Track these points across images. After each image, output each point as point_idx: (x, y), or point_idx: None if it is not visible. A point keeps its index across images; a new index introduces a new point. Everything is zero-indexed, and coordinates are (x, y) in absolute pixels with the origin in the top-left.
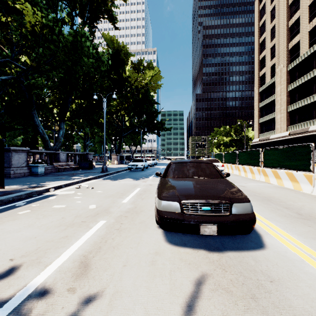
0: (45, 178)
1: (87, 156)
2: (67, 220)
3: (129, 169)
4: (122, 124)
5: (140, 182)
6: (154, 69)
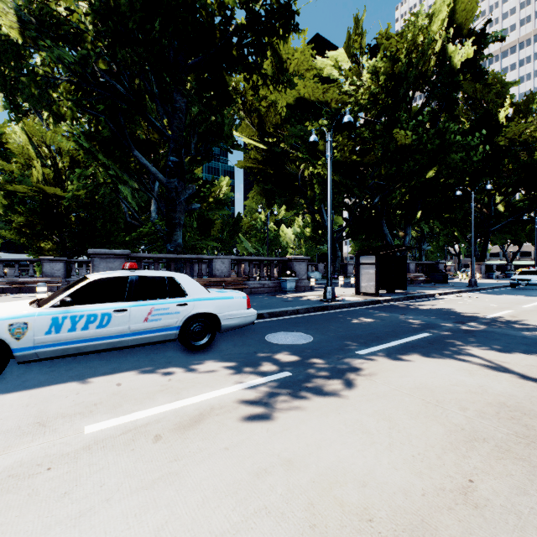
0: (412, 288)
1: (437, 266)
2: (480, 307)
3: (511, 286)
4: (489, 210)
5: None
6: None
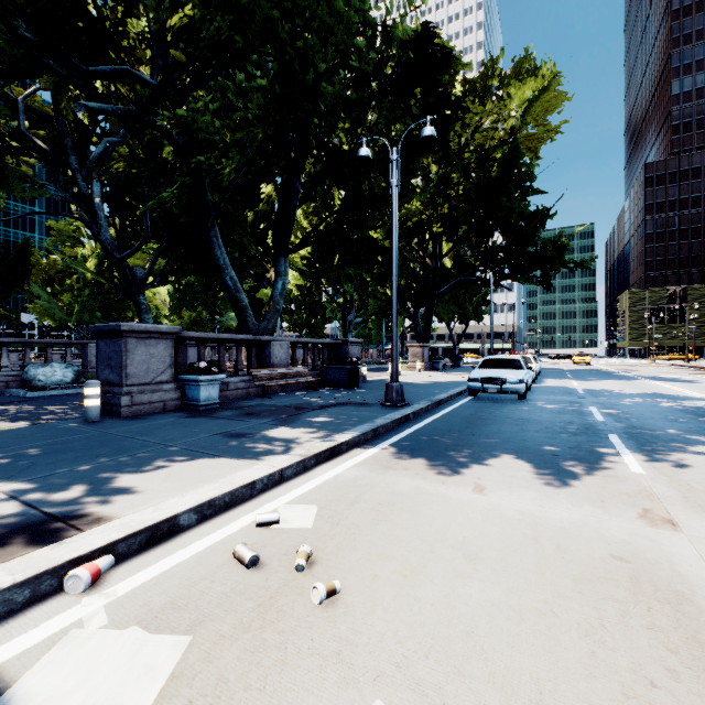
0: (189, 433)
1: (345, 350)
2: None
3: (470, 393)
4: (434, 262)
5: (647, 533)
6: (541, 72)
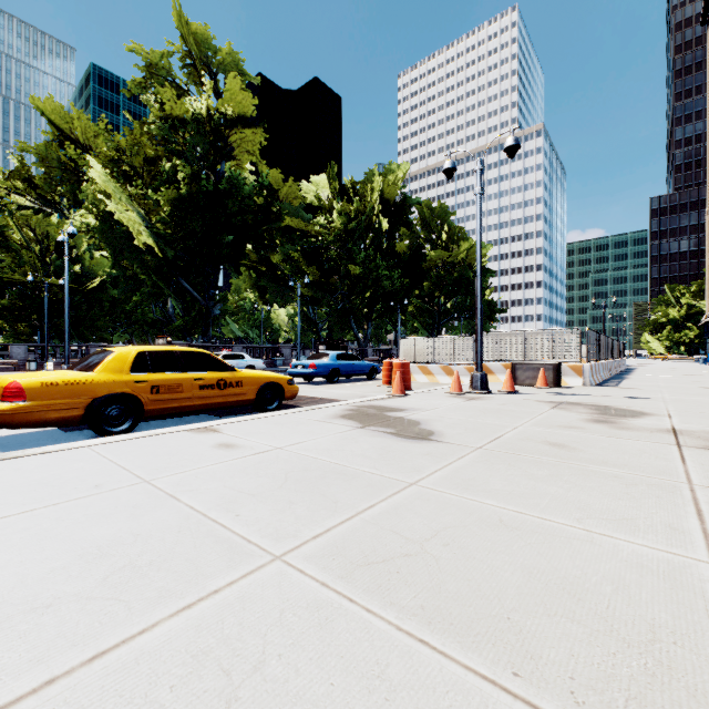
0: None
1: (391, 352)
2: None
3: None
4: (438, 308)
5: None
6: (469, 241)
